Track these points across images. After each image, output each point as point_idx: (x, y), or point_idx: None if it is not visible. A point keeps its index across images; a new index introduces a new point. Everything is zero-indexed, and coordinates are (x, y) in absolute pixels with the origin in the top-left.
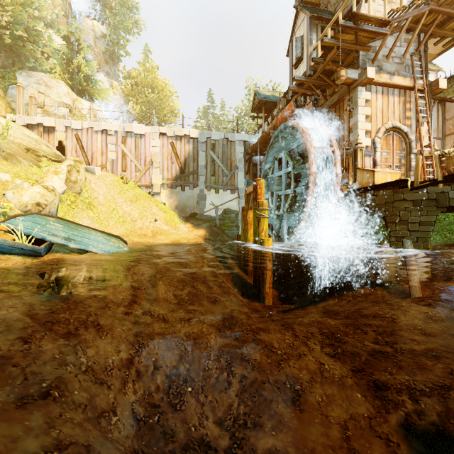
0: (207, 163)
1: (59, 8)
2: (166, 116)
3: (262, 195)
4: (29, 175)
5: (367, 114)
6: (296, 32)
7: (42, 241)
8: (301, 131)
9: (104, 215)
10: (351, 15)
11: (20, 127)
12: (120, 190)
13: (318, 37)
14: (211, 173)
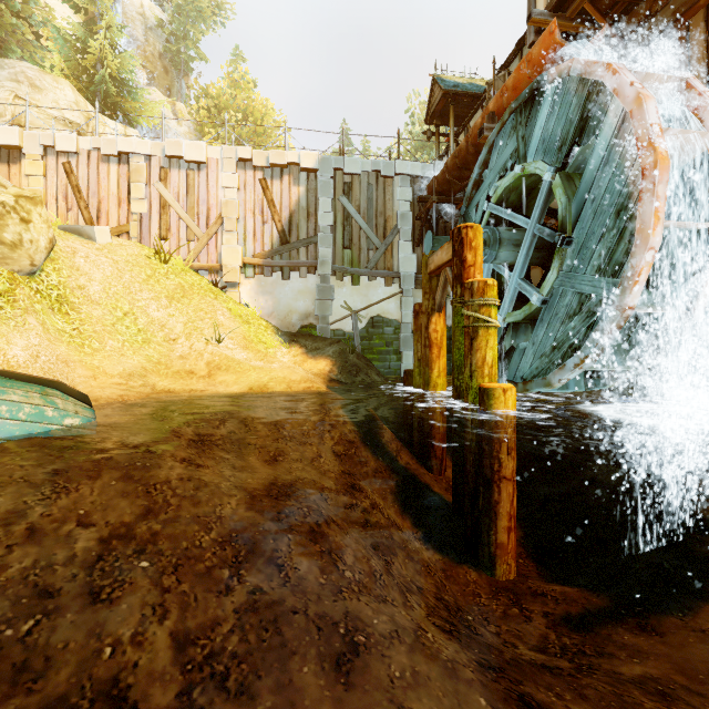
0: (336, 222)
1: None
2: None
3: (478, 268)
4: None
5: None
6: None
7: None
8: (599, 75)
9: (95, 326)
10: None
11: None
12: (148, 275)
13: None
14: (343, 243)
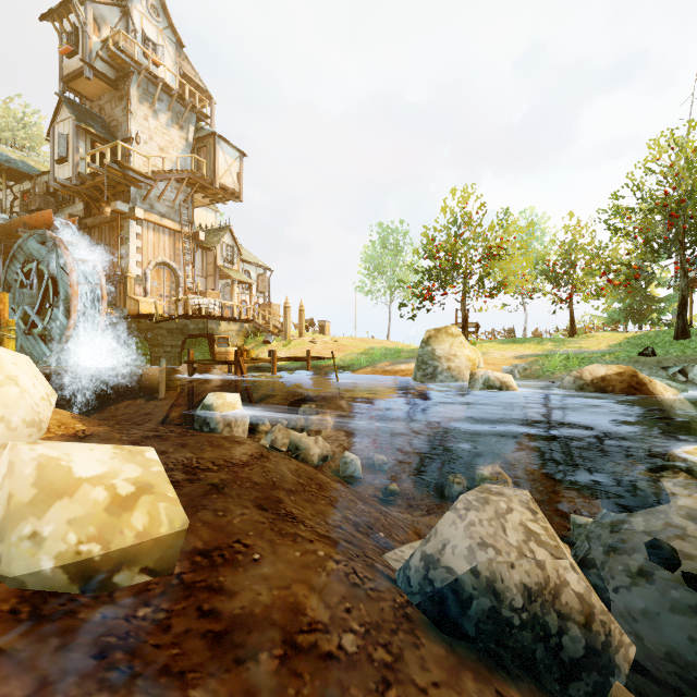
0: None
1: None
2: None
3: (7, 311)
4: None
5: (139, 246)
6: (59, 122)
7: None
8: (62, 250)
9: None
10: (116, 161)
11: None
12: None
13: (88, 148)
14: None
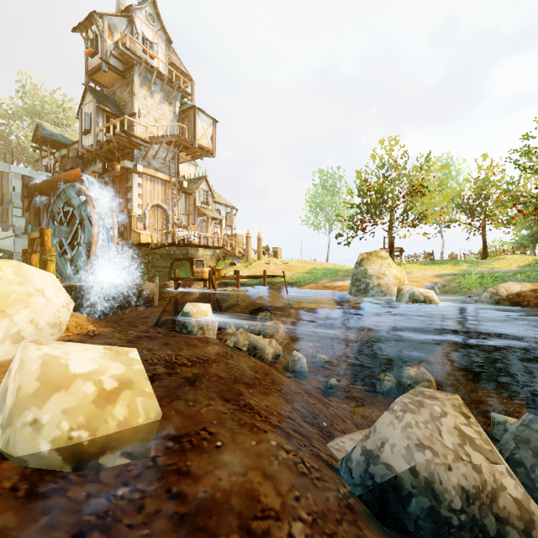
0: None
1: None
2: None
3: (50, 242)
4: None
5: (140, 193)
6: (85, 105)
7: None
8: (87, 197)
9: None
10: (124, 131)
11: None
12: None
13: (105, 123)
14: None
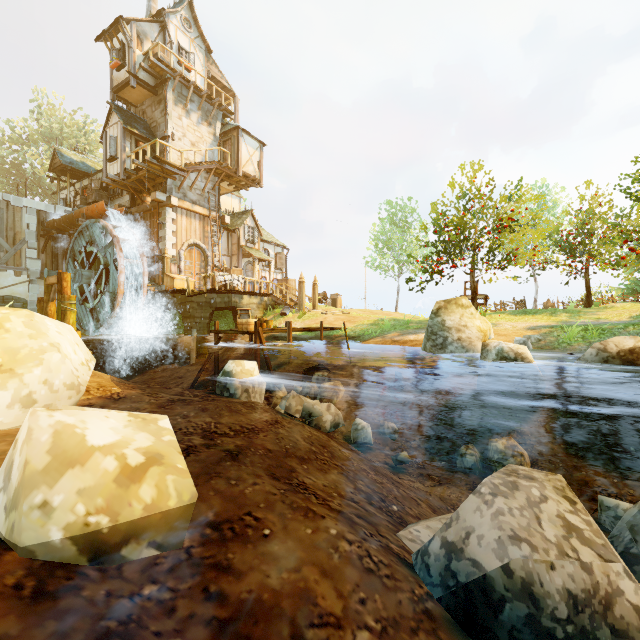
0: None
1: None
2: None
3: (69, 288)
4: None
5: (174, 230)
6: (110, 127)
7: None
8: (112, 236)
9: None
10: (155, 157)
11: None
12: None
13: (133, 147)
14: None
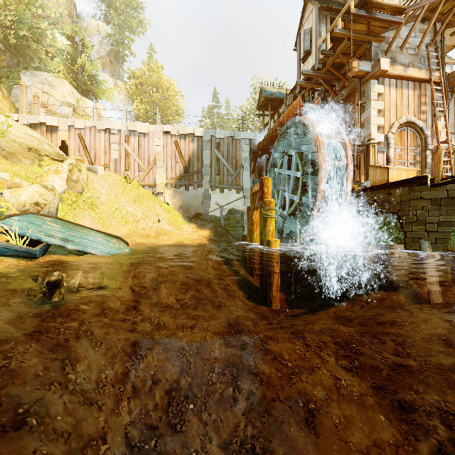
0: (212, 162)
1: (63, 7)
2: (170, 116)
3: (269, 194)
4: (29, 174)
5: (380, 108)
6: (304, 24)
7: (39, 242)
8: (310, 127)
9: (106, 215)
10: (364, 2)
11: (23, 126)
12: (123, 190)
13: (328, 28)
14: (215, 172)
